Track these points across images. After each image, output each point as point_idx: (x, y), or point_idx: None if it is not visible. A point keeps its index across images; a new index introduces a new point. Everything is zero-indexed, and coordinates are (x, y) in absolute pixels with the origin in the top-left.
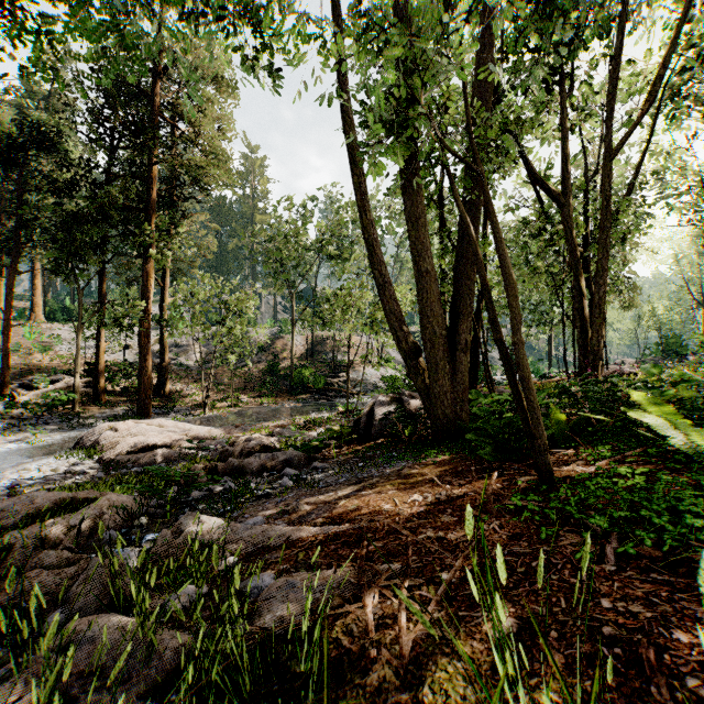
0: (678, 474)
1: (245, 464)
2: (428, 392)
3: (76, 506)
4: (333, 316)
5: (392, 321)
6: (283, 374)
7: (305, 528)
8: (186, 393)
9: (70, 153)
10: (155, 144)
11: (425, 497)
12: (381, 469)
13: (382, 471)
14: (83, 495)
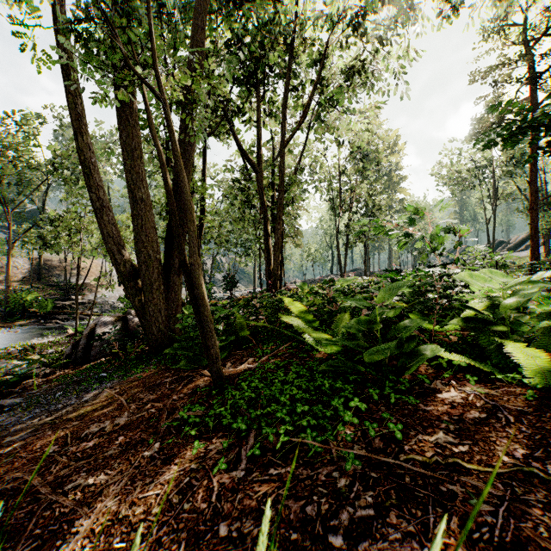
0: (305, 361)
1: None
2: (144, 310)
3: None
4: (58, 238)
5: (109, 244)
6: None
7: None
8: None
9: None
10: None
11: (103, 426)
12: (82, 394)
13: (81, 397)
14: None
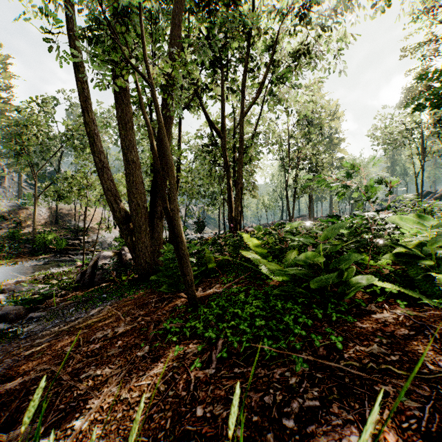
0: (261, 287)
1: None
2: (135, 247)
3: None
4: (70, 192)
5: (109, 196)
6: (26, 239)
7: None
8: None
9: None
10: None
11: (106, 333)
12: (89, 310)
13: (88, 312)
14: None
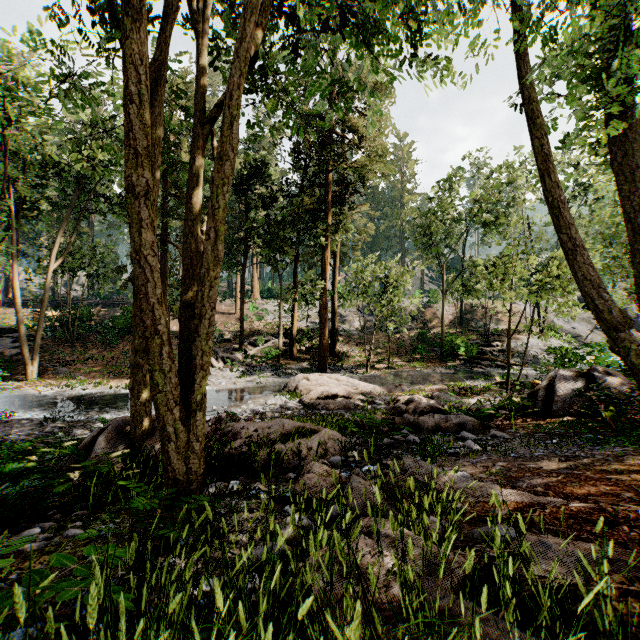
0: None
1: (420, 422)
2: None
3: (304, 433)
4: (492, 284)
5: (585, 288)
6: (432, 341)
7: (526, 494)
8: (350, 354)
9: (274, 177)
10: (330, 156)
11: None
12: (585, 450)
13: (589, 453)
14: (308, 426)
